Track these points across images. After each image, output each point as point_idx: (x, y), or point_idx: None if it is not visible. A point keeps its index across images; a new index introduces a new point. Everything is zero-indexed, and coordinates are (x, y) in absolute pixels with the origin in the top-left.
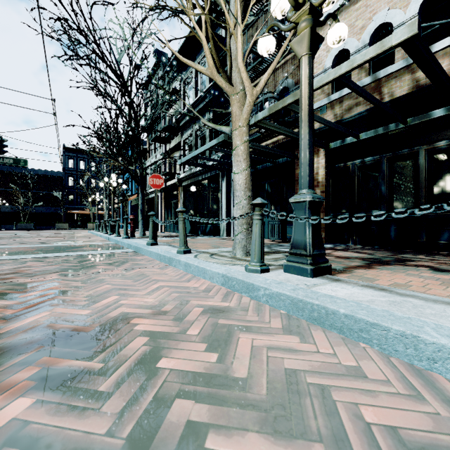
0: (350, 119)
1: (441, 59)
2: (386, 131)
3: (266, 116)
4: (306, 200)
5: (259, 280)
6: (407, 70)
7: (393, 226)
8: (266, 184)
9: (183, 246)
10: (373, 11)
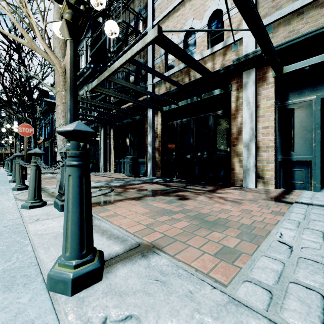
0: (173, 91)
1: (218, 56)
2: (192, 102)
3: (97, 84)
4: (62, 151)
5: (5, 216)
6: (202, 62)
7: (197, 166)
8: (129, 134)
9: (19, 184)
10: (186, 19)
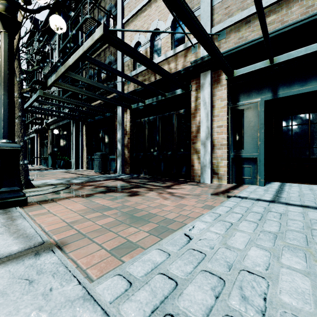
0: (140, 89)
1: (180, 58)
2: (157, 100)
3: (55, 80)
4: None
5: None
6: (166, 62)
7: (162, 163)
8: (101, 131)
9: None
10: (152, 19)
